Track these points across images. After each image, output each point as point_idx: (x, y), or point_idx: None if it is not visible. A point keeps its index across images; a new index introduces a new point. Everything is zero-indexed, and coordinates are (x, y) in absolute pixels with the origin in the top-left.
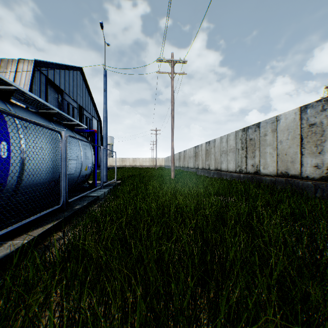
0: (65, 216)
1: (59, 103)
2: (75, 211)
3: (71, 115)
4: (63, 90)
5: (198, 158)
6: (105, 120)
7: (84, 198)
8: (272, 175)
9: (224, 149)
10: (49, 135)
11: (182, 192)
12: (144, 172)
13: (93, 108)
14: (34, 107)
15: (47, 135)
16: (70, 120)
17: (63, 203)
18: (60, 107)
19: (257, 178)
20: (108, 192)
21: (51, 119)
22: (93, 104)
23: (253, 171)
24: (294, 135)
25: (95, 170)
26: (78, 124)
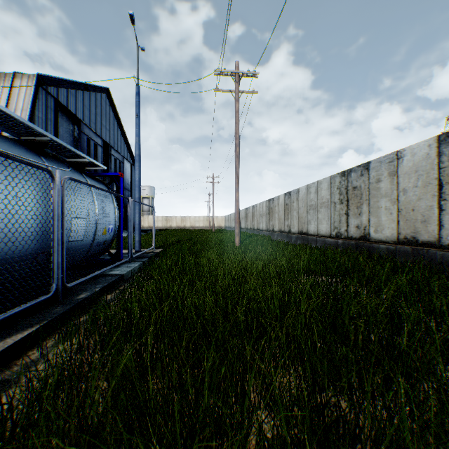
0: (56, 314)
1: (75, 138)
2: (76, 305)
3: (93, 155)
4: (80, 119)
5: (273, 216)
6: (137, 160)
7: (99, 278)
8: (390, 242)
9: (312, 203)
10: (27, 174)
11: (255, 270)
12: (197, 237)
13: (124, 147)
14: (10, 130)
15: (22, 175)
16: (77, 155)
17: (57, 290)
18: (76, 143)
19: (364, 246)
20: (139, 268)
21: (41, 152)
22: (124, 141)
23: (358, 236)
24: (427, 179)
25: (119, 234)
26: (92, 163)
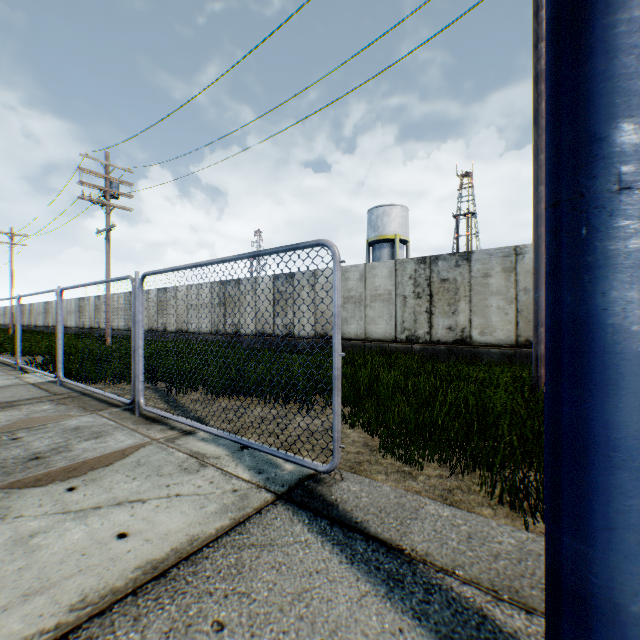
0: None
1: None
2: None
3: None
4: None
5: (50, 315)
6: None
7: None
8: (89, 328)
9: (70, 310)
10: None
11: None
12: None
13: None
14: None
15: None
16: None
17: None
18: None
19: (84, 331)
20: None
21: None
22: None
23: (83, 327)
24: (94, 308)
25: None
26: None
